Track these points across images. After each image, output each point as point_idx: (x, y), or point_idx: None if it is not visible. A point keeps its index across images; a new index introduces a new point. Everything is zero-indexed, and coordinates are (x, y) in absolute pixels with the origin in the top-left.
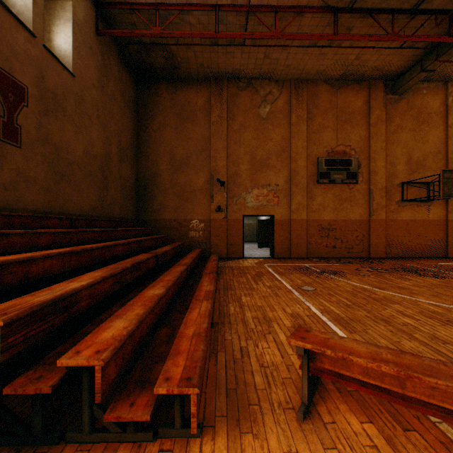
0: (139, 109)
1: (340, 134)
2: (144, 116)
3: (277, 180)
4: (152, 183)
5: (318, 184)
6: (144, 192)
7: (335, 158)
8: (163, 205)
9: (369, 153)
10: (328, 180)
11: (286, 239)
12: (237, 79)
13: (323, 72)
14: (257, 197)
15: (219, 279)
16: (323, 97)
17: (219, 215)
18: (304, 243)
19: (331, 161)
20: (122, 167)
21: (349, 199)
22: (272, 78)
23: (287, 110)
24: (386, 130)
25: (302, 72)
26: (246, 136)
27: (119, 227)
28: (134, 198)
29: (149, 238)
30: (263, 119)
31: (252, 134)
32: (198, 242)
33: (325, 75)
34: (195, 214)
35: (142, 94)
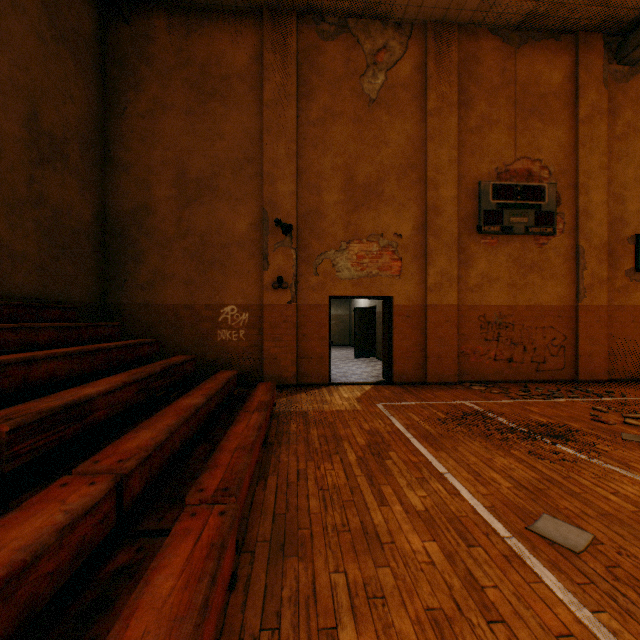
0: (108, 67)
1: (521, 136)
2: (118, 83)
3: (398, 226)
4: (137, 227)
5: (480, 235)
6: (118, 247)
7: (512, 183)
8: (160, 274)
9: (575, 177)
10: (499, 228)
11: (416, 345)
12: (318, 16)
13: (494, 4)
14: (360, 260)
15: (265, 472)
16: (488, 61)
17: (281, 296)
18: (452, 352)
19: (505, 190)
20: (46, 178)
21: (538, 266)
22: (390, 18)
23: (419, 85)
24: (606, 132)
25: (452, 2)
26: (337, 133)
27: (6, 321)
28: (90, 257)
29: (61, 352)
30: (371, 102)
31: (348, 131)
32: (236, 352)
33: (495, 13)
34: (229, 293)
35: (115, 36)
